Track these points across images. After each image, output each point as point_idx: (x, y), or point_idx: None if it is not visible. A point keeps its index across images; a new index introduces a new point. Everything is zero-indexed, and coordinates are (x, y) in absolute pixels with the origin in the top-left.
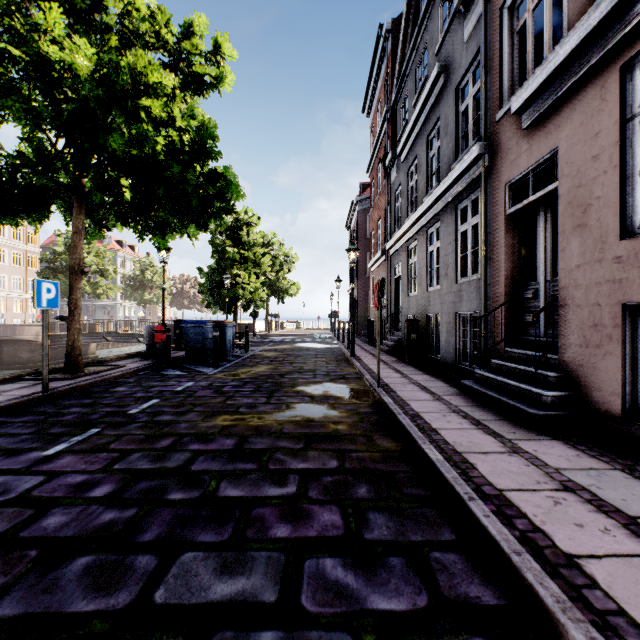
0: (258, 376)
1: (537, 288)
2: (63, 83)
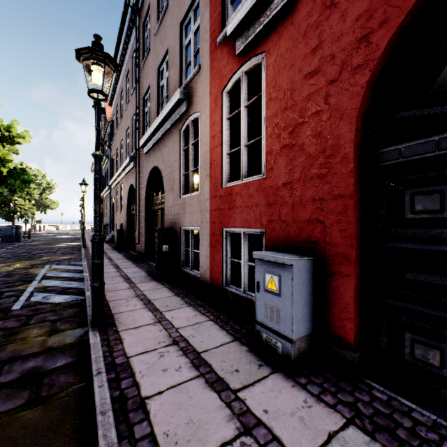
0: (42, 243)
1: None
2: None
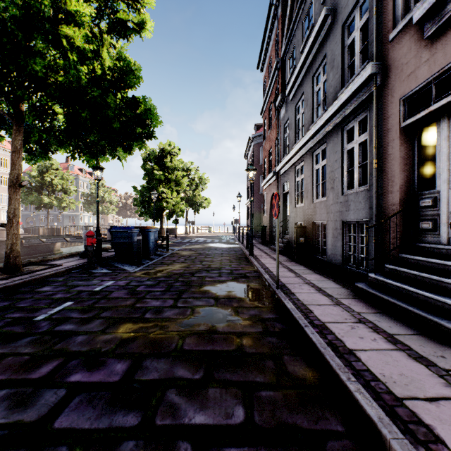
0: (171, 274)
1: (436, 196)
2: None
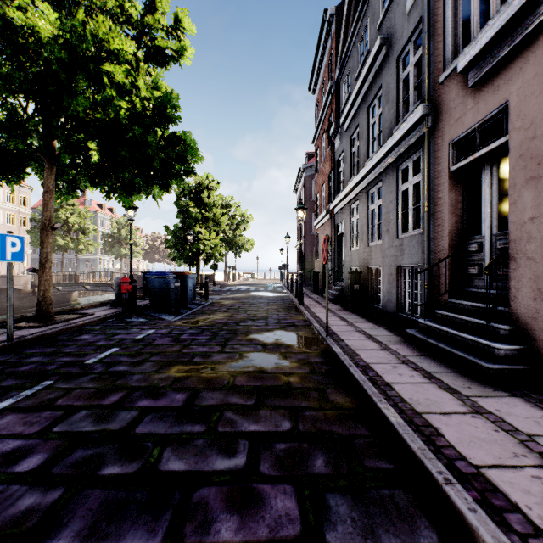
0: (215, 324)
1: (482, 242)
2: (26, 45)
